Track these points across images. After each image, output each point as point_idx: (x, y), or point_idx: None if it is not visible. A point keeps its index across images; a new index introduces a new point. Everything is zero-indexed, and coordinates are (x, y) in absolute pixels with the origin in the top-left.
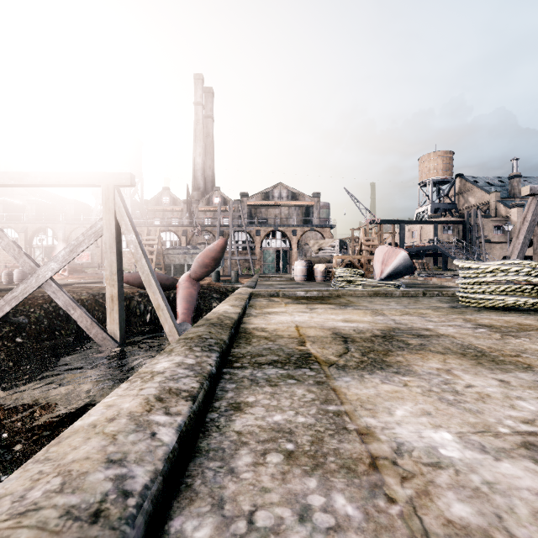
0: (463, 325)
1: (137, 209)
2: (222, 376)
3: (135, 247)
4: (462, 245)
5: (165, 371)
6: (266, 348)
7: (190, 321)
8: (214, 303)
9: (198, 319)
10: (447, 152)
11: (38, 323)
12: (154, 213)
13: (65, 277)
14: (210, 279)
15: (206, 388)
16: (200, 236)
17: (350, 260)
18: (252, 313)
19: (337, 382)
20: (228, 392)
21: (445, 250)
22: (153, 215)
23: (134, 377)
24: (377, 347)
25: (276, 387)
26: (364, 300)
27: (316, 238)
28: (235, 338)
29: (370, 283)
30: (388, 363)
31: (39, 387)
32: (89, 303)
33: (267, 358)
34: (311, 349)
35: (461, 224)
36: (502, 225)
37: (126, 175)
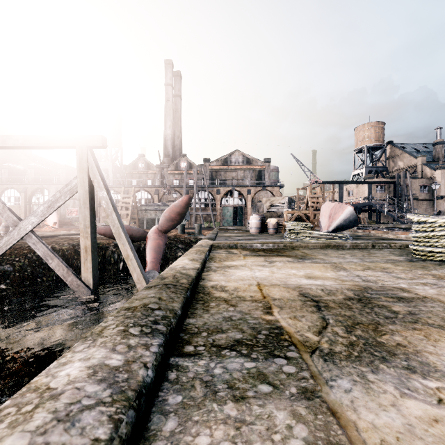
0: (439, 284)
1: (117, 173)
2: (165, 373)
3: (106, 203)
4: (393, 202)
5: (62, 393)
6: (227, 317)
7: (157, 269)
8: (179, 252)
9: (165, 266)
10: (379, 123)
11: (22, 271)
12: (131, 175)
13: (56, 230)
14: (177, 231)
15: (124, 432)
16: (169, 195)
17: (299, 214)
18: (212, 266)
19: (333, 393)
20: (168, 418)
21: (379, 206)
22: (131, 178)
23: (13, 400)
24: (359, 317)
25: (242, 403)
26: (318, 252)
27: (267, 196)
28: (191, 301)
29: (318, 235)
30: (388, 348)
31: (15, 331)
32: (69, 253)
33: (228, 336)
34: (280, 319)
35: (392, 184)
36: (427, 185)
37: (98, 137)
